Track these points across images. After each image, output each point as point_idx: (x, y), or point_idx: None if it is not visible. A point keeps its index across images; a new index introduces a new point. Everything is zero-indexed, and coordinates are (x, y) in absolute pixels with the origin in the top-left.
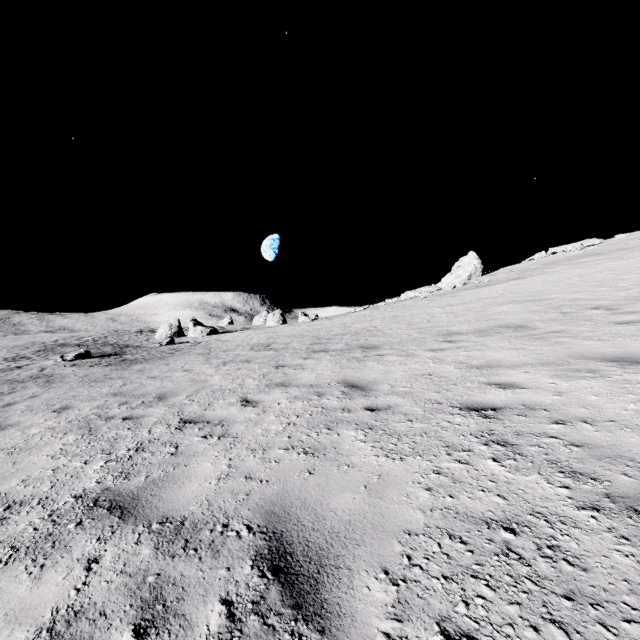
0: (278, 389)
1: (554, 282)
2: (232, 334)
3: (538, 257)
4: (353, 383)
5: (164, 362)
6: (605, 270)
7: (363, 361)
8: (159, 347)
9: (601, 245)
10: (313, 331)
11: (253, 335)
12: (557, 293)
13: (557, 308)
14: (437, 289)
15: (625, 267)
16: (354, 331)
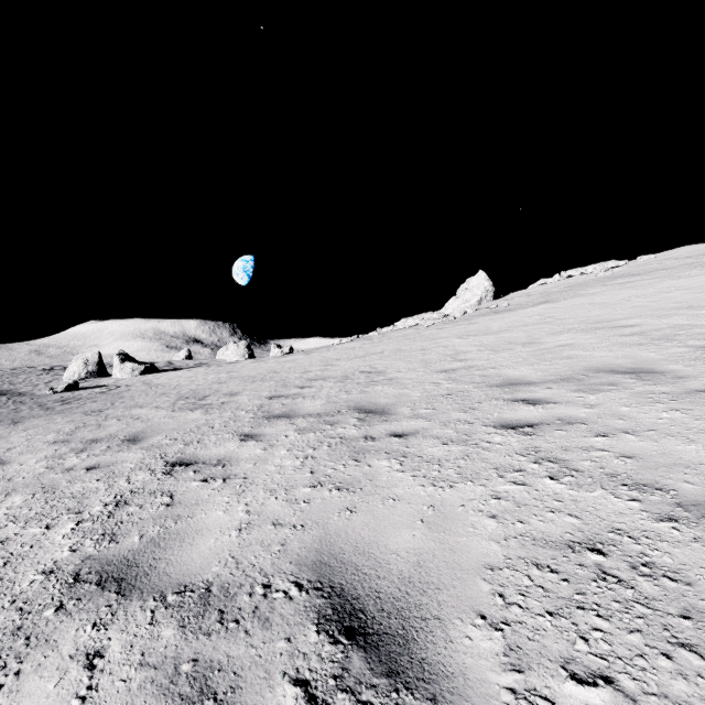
0: (83, 617)
1: (609, 304)
2: (174, 373)
3: (551, 281)
4: (349, 592)
5: (1, 433)
6: (672, 289)
7: (365, 454)
8: (48, 395)
9: (628, 266)
10: (281, 371)
11: (199, 375)
12: (633, 317)
13: (669, 339)
14: (443, 315)
15: (700, 285)
16: (341, 373)
